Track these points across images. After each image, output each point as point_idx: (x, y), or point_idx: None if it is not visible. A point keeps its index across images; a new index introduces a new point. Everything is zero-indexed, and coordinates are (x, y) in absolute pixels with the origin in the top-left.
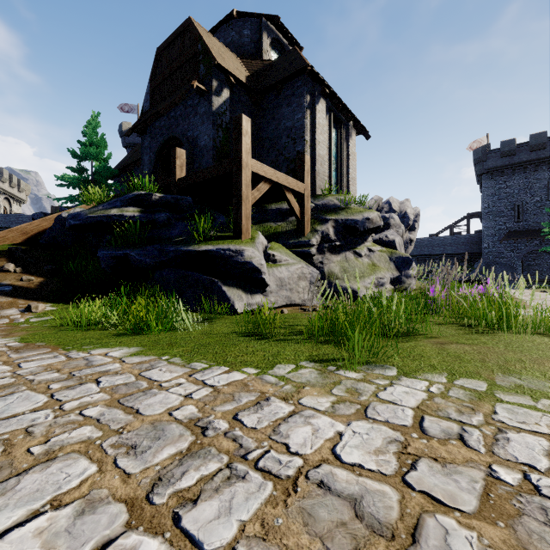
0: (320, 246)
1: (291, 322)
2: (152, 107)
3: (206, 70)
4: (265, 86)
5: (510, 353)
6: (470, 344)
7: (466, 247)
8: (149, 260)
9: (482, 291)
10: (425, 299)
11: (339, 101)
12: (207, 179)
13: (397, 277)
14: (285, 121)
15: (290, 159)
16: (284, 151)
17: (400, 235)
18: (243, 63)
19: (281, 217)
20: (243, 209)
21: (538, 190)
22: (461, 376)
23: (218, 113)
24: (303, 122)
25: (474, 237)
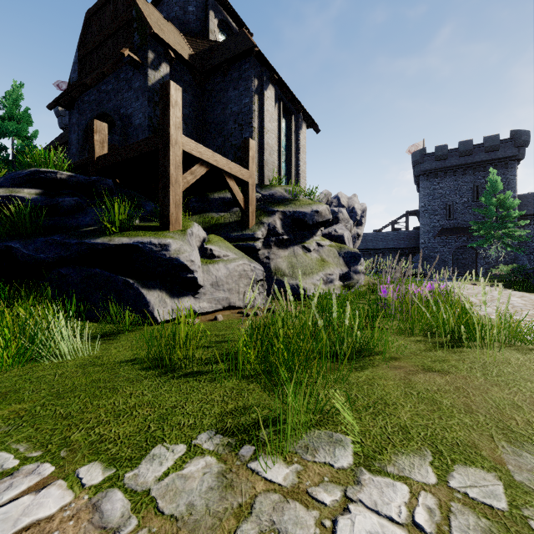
0: (267, 239)
1: (221, 336)
2: (80, 79)
3: (141, 40)
4: (210, 66)
5: (496, 389)
6: (440, 370)
7: (405, 242)
8: (43, 255)
9: (430, 289)
10: (377, 300)
11: (289, 90)
12: (130, 157)
13: (346, 272)
14: (232, 105)
15: (237, 146)
16: (231, 138)
17: (348, 230)
18: (187, 40)
19: (224, 207)
20: (171, 194)
21: (465, 192)
22: (453, 460)
23: (155, 89)
24: (251, 107)
25: (413, 233)
